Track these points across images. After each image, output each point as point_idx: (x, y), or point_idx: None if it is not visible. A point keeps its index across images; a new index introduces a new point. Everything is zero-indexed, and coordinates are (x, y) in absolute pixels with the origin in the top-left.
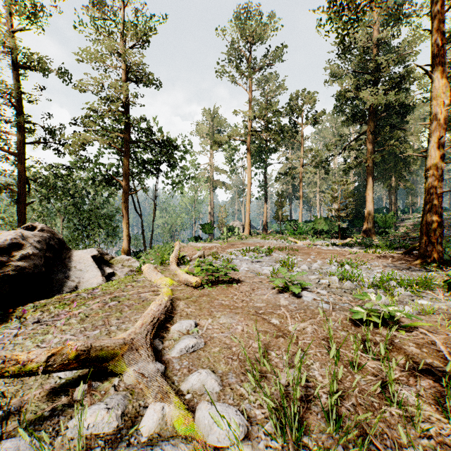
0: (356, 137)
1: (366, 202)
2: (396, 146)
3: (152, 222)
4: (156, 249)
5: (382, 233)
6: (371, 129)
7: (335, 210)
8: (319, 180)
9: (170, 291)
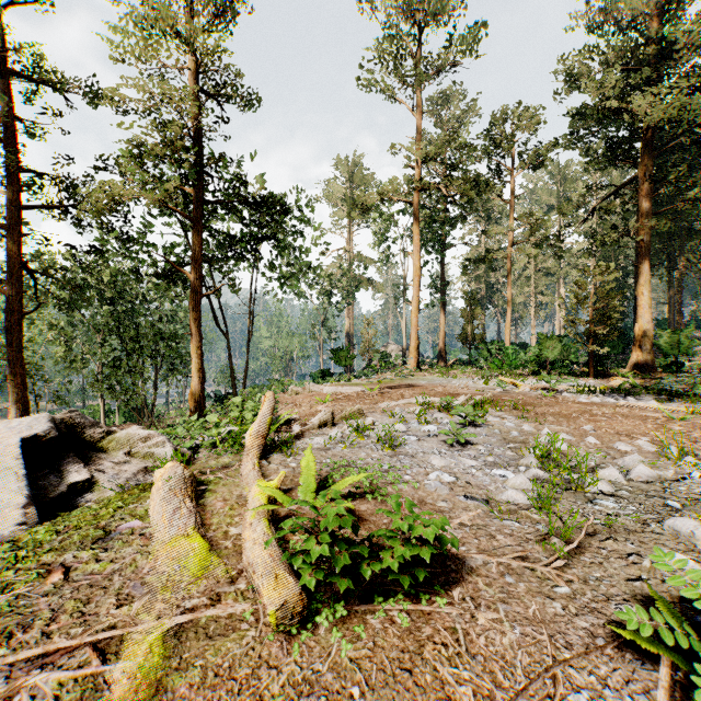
0: (617, 189)
1: (638, 308)
2: (700, 201)
3: (247, 345)
4: (245, 396)
5: (669, 366)
6: (647, 171)
7: (584, 322)
8: (535, 272)
9: (163, 659)
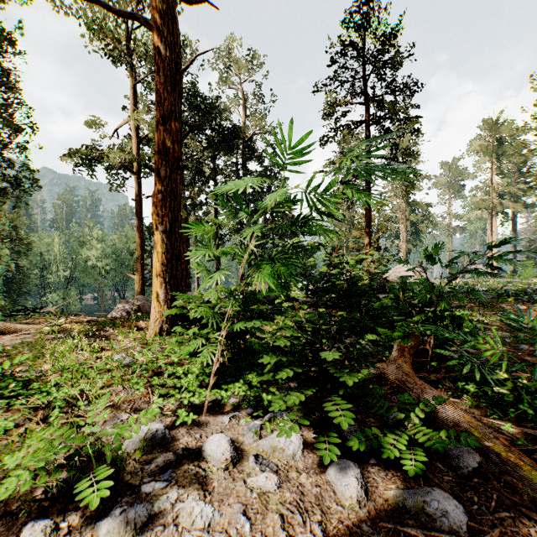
0: None
1: None
2: None
3: None
4: None
5: None
6: None
7: None
8: None
9: None
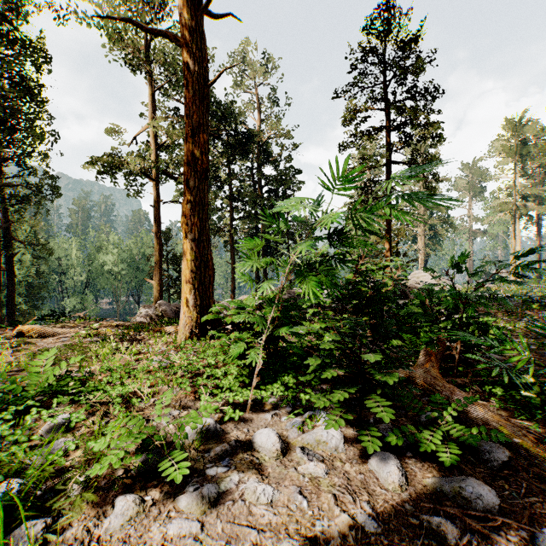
0: None
1: None
2: None
3: None
4: None
5: None
6: None
7: None
8: None
9: None
